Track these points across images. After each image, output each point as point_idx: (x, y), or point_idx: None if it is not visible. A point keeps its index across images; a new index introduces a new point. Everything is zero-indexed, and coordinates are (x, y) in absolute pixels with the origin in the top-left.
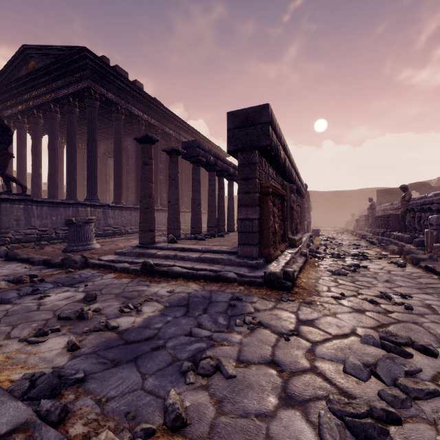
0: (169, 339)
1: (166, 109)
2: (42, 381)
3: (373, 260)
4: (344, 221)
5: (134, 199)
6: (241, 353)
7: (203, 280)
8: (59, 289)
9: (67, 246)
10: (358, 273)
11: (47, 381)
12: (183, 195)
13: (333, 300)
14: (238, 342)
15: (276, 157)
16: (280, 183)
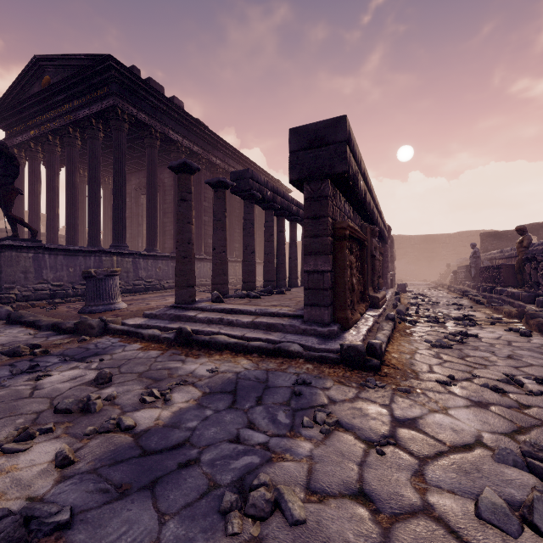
0: (206, 448)
1: (212, 133)
2: (0, 530)
3: (484, 326)
4: (437, 273)
5: (172, 246)
6: (312, 474)
7: (256, 355)
8: (66, 364)
9: (84, 305)
10: (467, 344)
11: (4, 535)
12: (233, 241)
13: (439, 387)
14: (308, 455)
15: (354, 189)
16: (358, 224)
